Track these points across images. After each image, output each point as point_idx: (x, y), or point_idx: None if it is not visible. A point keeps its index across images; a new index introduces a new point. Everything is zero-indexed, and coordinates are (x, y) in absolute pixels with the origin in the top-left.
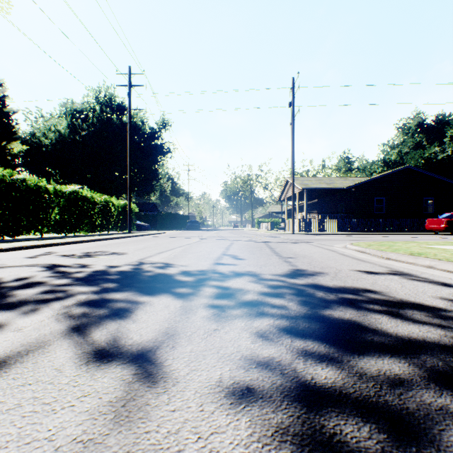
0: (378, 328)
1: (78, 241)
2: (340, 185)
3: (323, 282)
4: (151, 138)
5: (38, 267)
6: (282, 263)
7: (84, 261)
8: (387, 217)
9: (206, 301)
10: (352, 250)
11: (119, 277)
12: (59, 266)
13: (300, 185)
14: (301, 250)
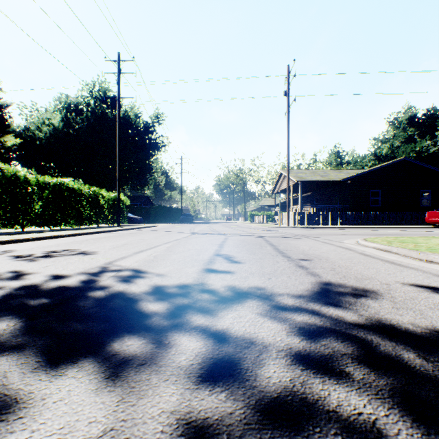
0: None
1: (55, 236)
2: (335, 178)
3: (387, 314)
4: (145, 132)
5: None
6: (297, 270)
7: (30, 266)
8: (383, 210)
9: (174, 401)
10: (372, 249)
11: (46, 302)
12: None
13: (294, 178)
14: (309, 248)
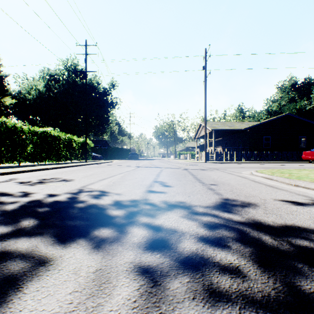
0: None
1: (43, 169)
2: (239, 127)
3: (259, 217)
4: (104, 95)
5: None
6: (207, 191)
7: (32, 189)
8: (273, 150)
9: (132, 258)
10: (260, 177)
11: (49, 210)
12: (3, 195)
13: (210, 127)
14: (218, 176)
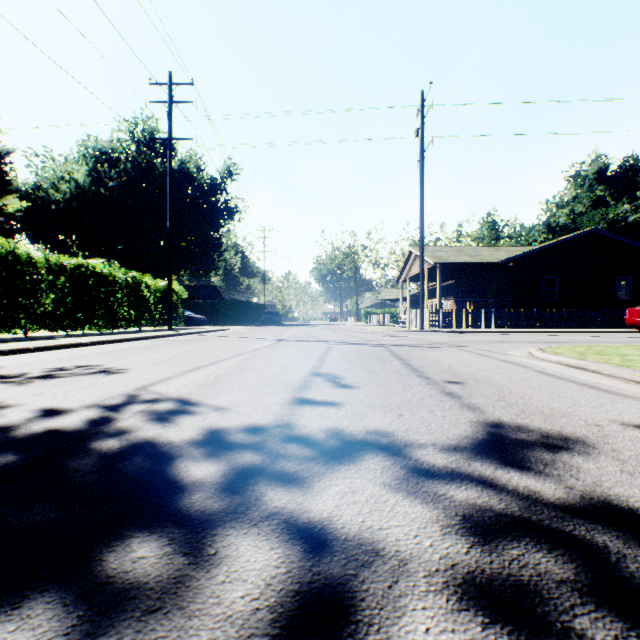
0: None
1: (70, 345)
2: (491, 258)
3: (617, 486)
4: (211, 192)
5: None
6: (443, 400)
7: (13, 393)
8: (562, 306)
9: None
10: (556, 364)
11: (12, 461)
12: None
13: (431, 258)
14: (457, 362)
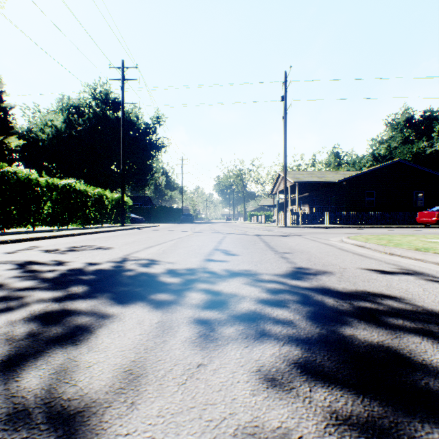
0: (426, 361)
1: (68, 235)
2: (332, 179)
3: (330, 284)
4: (146, 133)
5: (9, 265)
6: (279, 260)
7: (64, 257)
8: (378, 210)
9: (191, 314)
10: (351, 245)
11: (94, 277)
12: (33, 263)
13: (292, 179)
14: (296, 244)
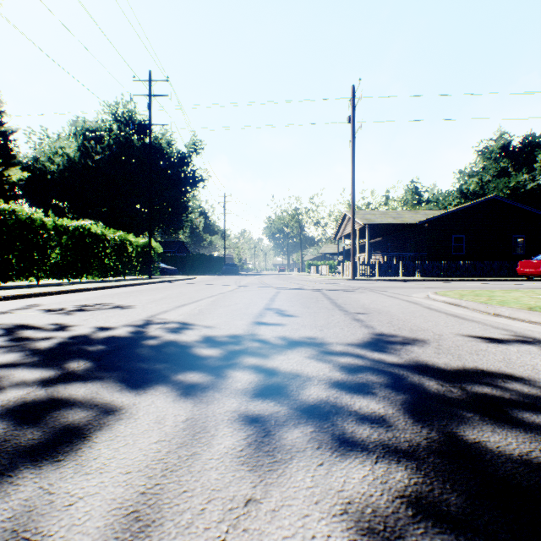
0: None
1: (80, 289)
2: (410, 220)
3: (426, 357)
4: (180, 164)
5: None
6: (351, 323)
7: (69, 319)
8: (468, 259)
9: (235, 406)
10: (441, 303)
11: (104, 348)
12: (26, 328)
13: (361, 220)
14: (371, 301)
